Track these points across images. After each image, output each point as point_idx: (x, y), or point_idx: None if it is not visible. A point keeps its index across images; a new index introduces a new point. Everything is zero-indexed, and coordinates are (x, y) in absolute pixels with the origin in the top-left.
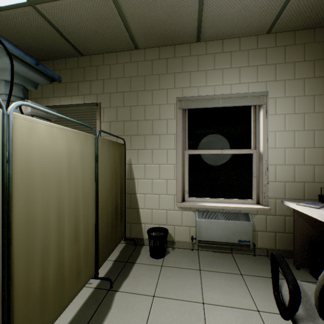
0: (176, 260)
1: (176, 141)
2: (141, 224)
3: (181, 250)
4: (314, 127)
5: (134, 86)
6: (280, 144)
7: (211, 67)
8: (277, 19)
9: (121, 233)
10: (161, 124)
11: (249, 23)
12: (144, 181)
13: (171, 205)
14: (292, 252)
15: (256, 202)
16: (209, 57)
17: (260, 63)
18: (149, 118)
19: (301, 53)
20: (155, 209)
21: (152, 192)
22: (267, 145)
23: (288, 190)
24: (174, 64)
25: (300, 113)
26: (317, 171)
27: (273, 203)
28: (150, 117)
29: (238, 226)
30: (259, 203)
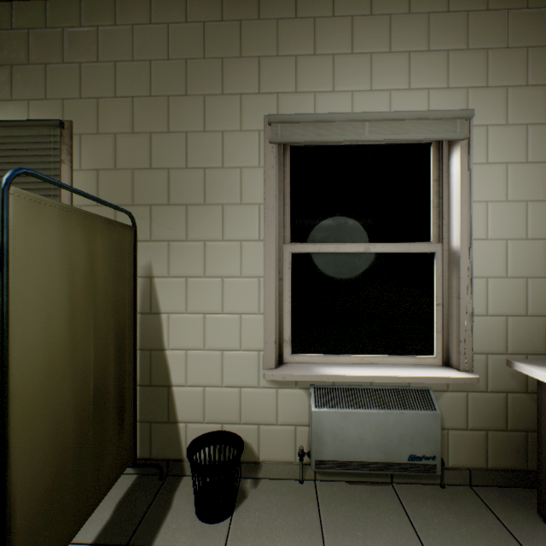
0: (264, 525)
1: (263, 221)
2: (177, 424)
3: (275, 484)
4: None
5: (161, 83)
6: (496, 230)
7: (345, 48)
8: None
9: (120, 455)
10: (227, 179)
11: None
12: (185, 318)
13: (252, 375)
14: (522, 473)
15: (442, 362)
16: (341, 25)
17: (454, 44)
18: (196, 164)
19: (540, 29)
20: (211, 386)
21: (205, 345)
22: (469, 232)
23: (513, 334)
24: (258, 35)
25: (538, 161)
26: None
27: (481, 365)
28: (200, 162)
29: (408, 423)
30: (451, 365)
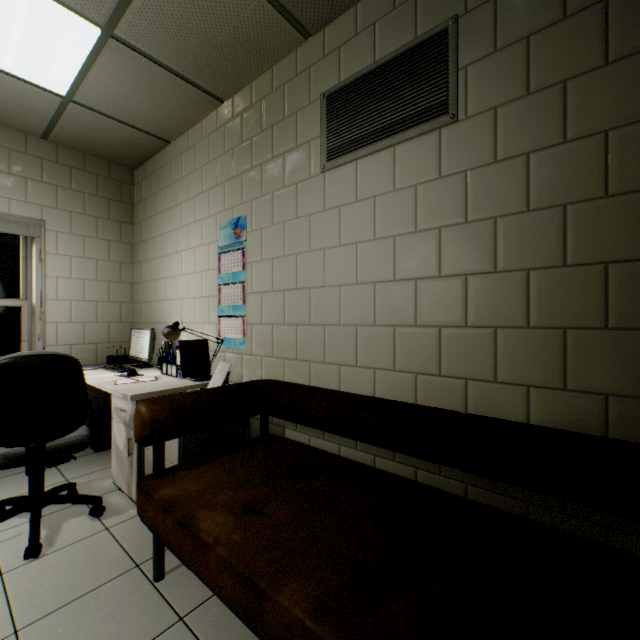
0: None
1: None
2: None
3: None
4: (111, 278)
5: None
6: (65, 294)
7: None
8: (52, 131)
9: None
10: None
11: (4, 115)
12: None
13: None
14: None
15: None
16: None
17: (33, 176)
18: None
19: (95, 185)
20: None
21: None
22: (43, 295)
23: (77, 355)
24: None
25: (93, 258)
26: (114, 330)
27: None
28: None
29: None
30: None
